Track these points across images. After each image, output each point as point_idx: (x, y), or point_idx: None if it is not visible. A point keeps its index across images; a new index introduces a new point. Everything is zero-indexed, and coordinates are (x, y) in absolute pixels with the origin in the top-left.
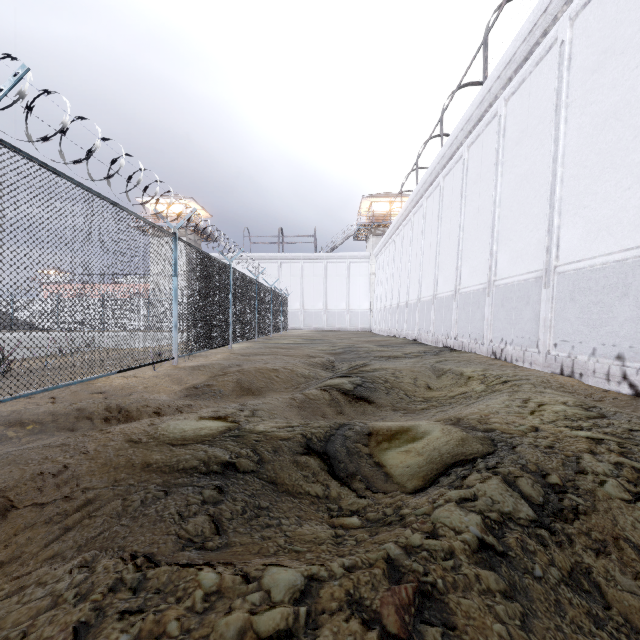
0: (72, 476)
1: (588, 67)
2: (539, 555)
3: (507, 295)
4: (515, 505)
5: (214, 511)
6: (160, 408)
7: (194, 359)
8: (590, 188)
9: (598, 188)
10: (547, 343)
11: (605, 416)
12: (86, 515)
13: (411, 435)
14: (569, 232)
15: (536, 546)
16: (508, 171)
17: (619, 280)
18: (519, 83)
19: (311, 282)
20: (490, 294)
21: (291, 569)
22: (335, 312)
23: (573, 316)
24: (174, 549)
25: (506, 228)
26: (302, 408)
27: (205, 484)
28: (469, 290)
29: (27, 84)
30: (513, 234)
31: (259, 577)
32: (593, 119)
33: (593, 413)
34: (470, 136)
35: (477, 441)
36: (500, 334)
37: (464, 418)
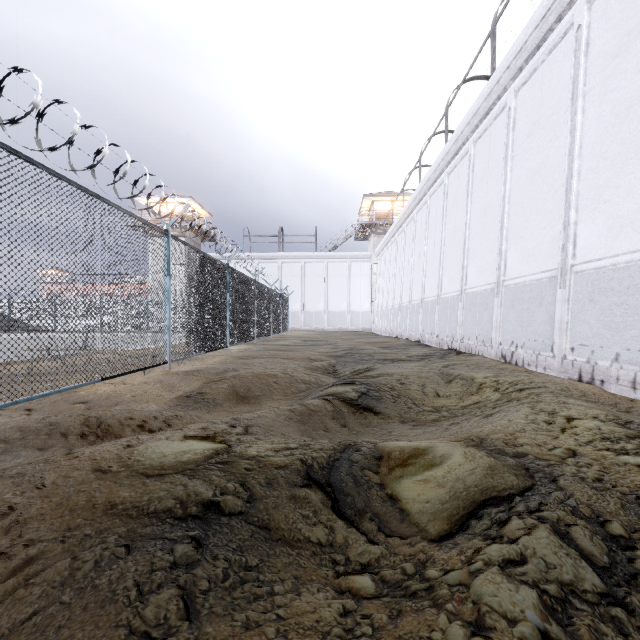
0: (16, 522)
1: (608, 52)
2: None
3: (518, 296)
4: (575, 570)
5: (186, 580)
6: (145, 421)
7: (189, 363)
8: (611, 181)
9: (621, 181)
10: (563, 347)
11: None
12: (23, 582)
13: (428, 460)
14: (587, 228)
15: (615, 638)
16: (518, 166)
17: None
18: (530, 73)
19: (312, 282)
20: (499, 294)
21: None
22: (336, 312)
23: (593, 318)
24: None
25: (516, 225)
26: (302, 421)
27: (179, 536)
28: (476, 290)
29: None
30: (524, 231)
31: None
32: (615, 107)
33: (633, 431)
34: (477, 130)
35: (509, 471)
36: (510, 337)
37: (487, 438)
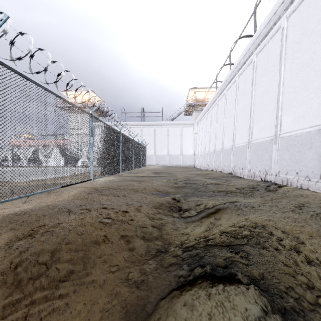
0: None
1: None
2: None
3: None
4: None
5: None
6: None
7: (43, 197)
8: None
9: None
10: None
11: None
12: None
13: None
14: None
15: None
16: None
17: None
18: None
19: (160, 138)
20: None
21: None
22: (173, 155)
23: None
24: None
25: None
26: None
27: None
28: (295, 133)
29: None
30: None
31: None
32: None
33: None
34: (291, 6)
35: None
36: None
37: None
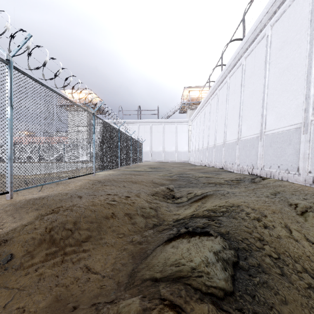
0: None
1: None
2: None
3: None
4: None
5: None
6: None
7: (53, 187)
8: None
9: None
10: None
11: None
12: None
13: None
14: None
15: None
16: None
17: None
18: None
19: (156, 135)
20: (307, 132)
21: None
22: (169, 152)
23: None
24: None
25: None
26: None
27: None
28: (277, 131)
29: None
30: None
31: None
32: None
33: None
34: (274, 16)
35: None
36: None
37: None
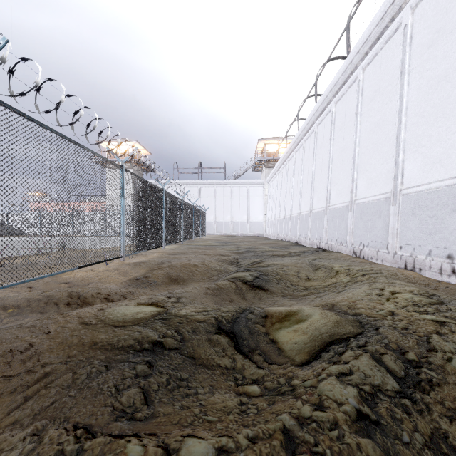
0: (35, 353)
1: (425, 43)
2: (405, 422)
3: (364, 210)
4: (383, 378)
5: (144, 384)
6: (109, 295)
7: (136, 257)
8: (427, 132)
9: (433, 132)
10: (394, 246)
11: (443, 302)
12: (43, 386)
13: (297, 318)
14: (411, 164)
15: (402, 414)
16: (365, 120)
17: (449, 200)
18: (373, 56)
19: (222, 201)
20: (352, 210)
21: (204, 441)
22: (239, 222)
23: (414, 226)
24: (109, 420)
25: (363, 162)
26: (215, 295)
27: (138, 360)
28: (336, 207)
29: (7, 52)
30: (369, 166)
31: (177, 449)
32: (429, 81)
33: (434, 300)
34: (337, 95)
35: (348, 323)
36: (359, 239)
37: (337, 304)
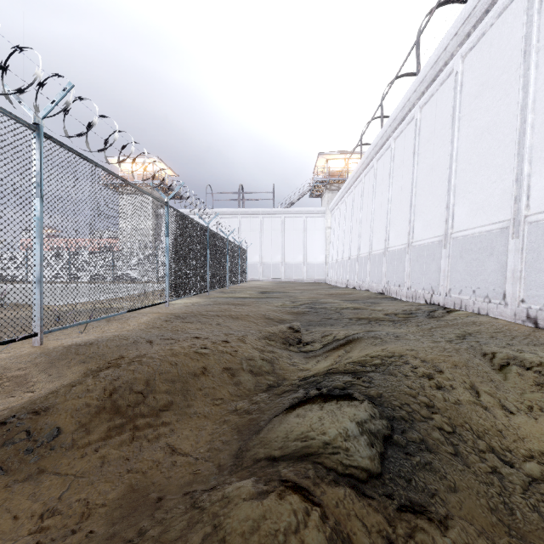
0: None
1: None
2: None
3: None
4: None
5: None
6: None
7: (103, 326)
8: None
9: None
10: None
11: None
12: None
13: None
14: None
15: None
16: None
17: None
18: None
19: (269, 236)
20: (519, 235)
21: None
22: (292, 264)
23: None
24: None
25: None
26: None
27: None
28: (471, 233)
29: None
30: None
31: None
32: None
33: None
34: (467, 40)
35: None
36: None
37: None
